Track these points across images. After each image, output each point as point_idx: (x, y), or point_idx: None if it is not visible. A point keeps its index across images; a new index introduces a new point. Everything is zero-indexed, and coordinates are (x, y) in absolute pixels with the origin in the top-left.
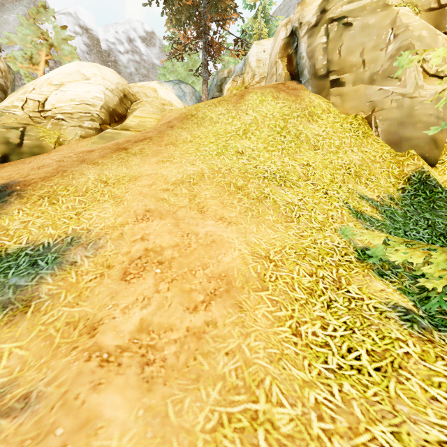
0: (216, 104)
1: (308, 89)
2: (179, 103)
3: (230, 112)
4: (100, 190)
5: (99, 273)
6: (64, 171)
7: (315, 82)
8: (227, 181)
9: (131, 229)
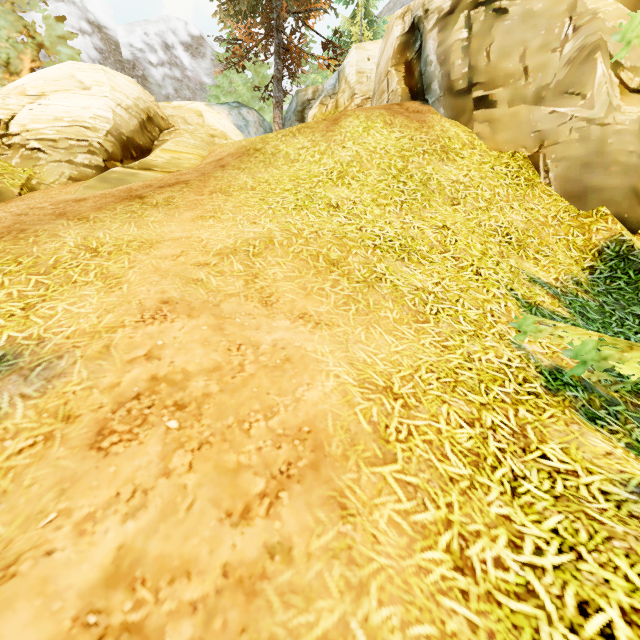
0: (294, 133)
1: (438, 113)
2: (238, 135)
3: (316, 144)
4: (82, 263)
5: (43, 433)
6: (22, 230)
7: (450, 101)
8: (312, 251)
9: (128, 337)
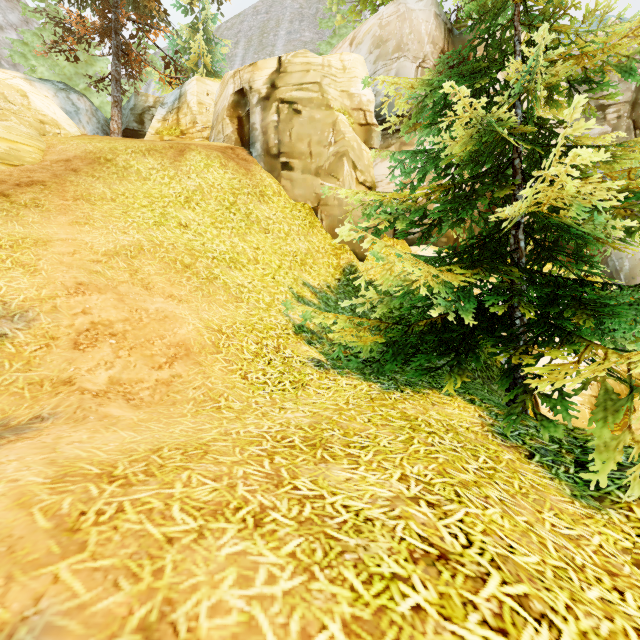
0: (144, 153)
1: (260, 164)
2: (72, 125)
3: (166, 169)
4: None
5: (43, 344)
6: None
7: (267, 159)
8: (172, 257)
9: (66, 302)
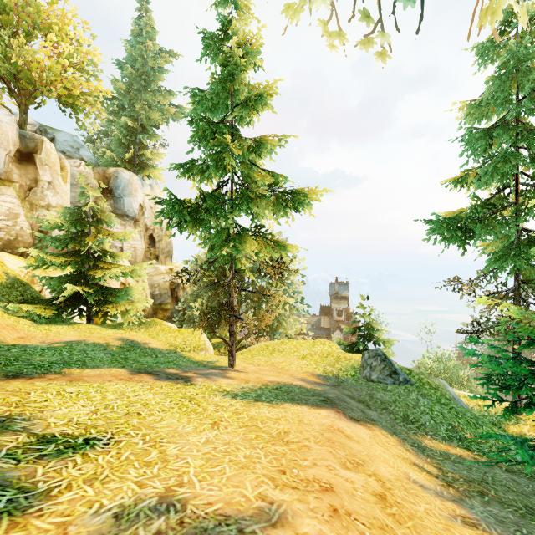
0: None
1: None
2: None
3: None
4: None
5: None
6: None
7: None
8: None
9: None
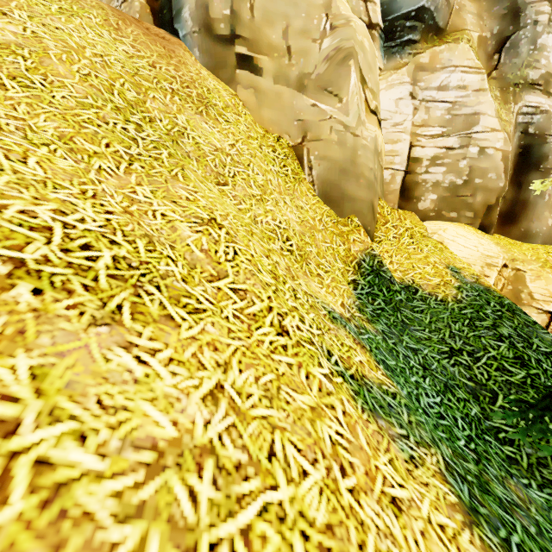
0: None
1: (193, 53)
2: None
3: None
4: None
5: None
6: None
7: (207, 44)
8: None
9: None
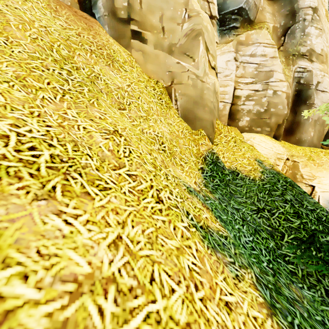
0: None
1: (104, 28)
2: None
3: None
4: None
5: None
6: None
7: (113, 23)
8: None
9: None
